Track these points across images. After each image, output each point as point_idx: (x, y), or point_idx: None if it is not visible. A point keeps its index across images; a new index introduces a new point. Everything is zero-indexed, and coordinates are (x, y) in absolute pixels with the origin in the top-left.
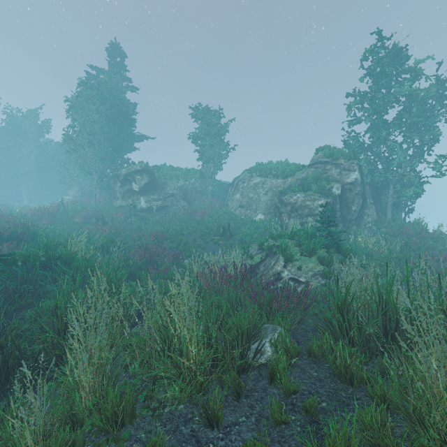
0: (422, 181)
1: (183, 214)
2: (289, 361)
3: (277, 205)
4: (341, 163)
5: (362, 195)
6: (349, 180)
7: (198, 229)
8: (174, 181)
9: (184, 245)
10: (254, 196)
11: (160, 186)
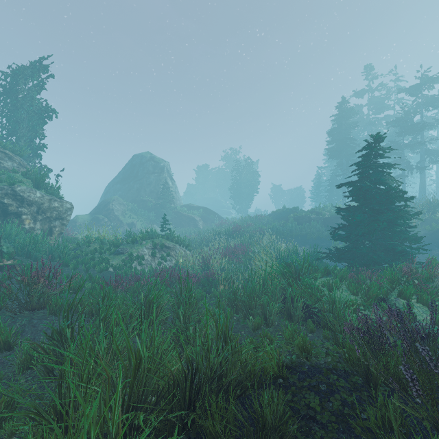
0: None
1: None
2: None
3: None
4: (12, 156)
5: None
6: None
7: None
8: None
9: None
10: None
11: None
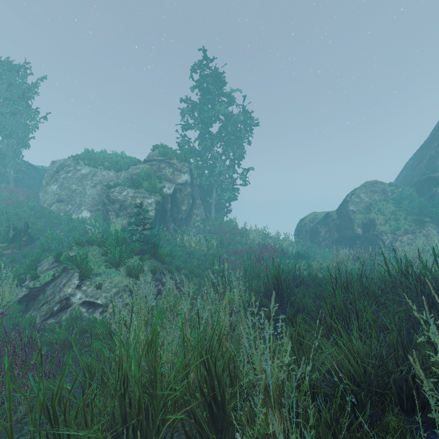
0: (234, 188)
1: None
2: None
3: (104, 202)
4: (175, 164)
5: (192, 196)
6: (180, 181)
7: None
8: None
9: None
10: (79, 189)
11: None
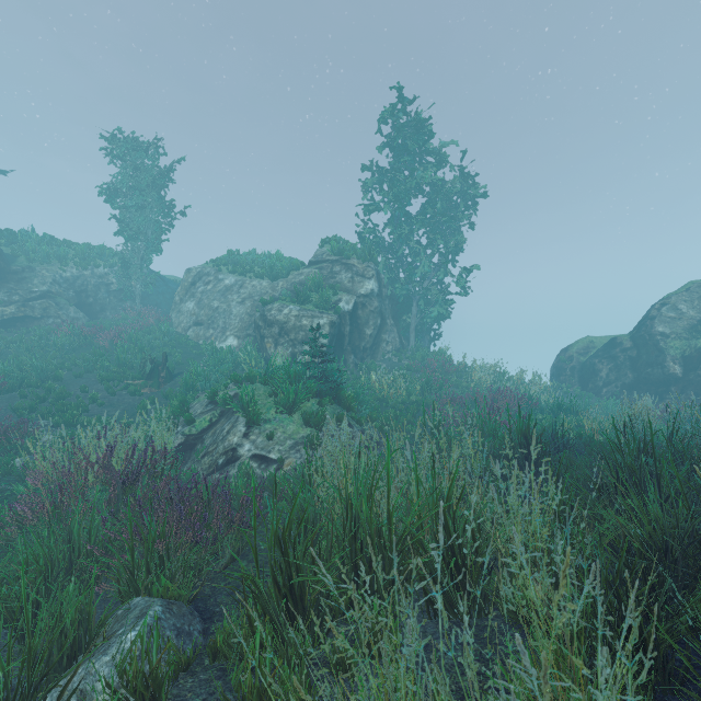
0: (447, 299)
1: (69, 336)
2: (153, 700)
3: (258, 324)
4: (354, 265)
5: (380, 314)
6: (364, 291)
7: (99, 366)
8: (55, 266)
9: (55, 401)
10: (222, 307)
11: (14, 273)
